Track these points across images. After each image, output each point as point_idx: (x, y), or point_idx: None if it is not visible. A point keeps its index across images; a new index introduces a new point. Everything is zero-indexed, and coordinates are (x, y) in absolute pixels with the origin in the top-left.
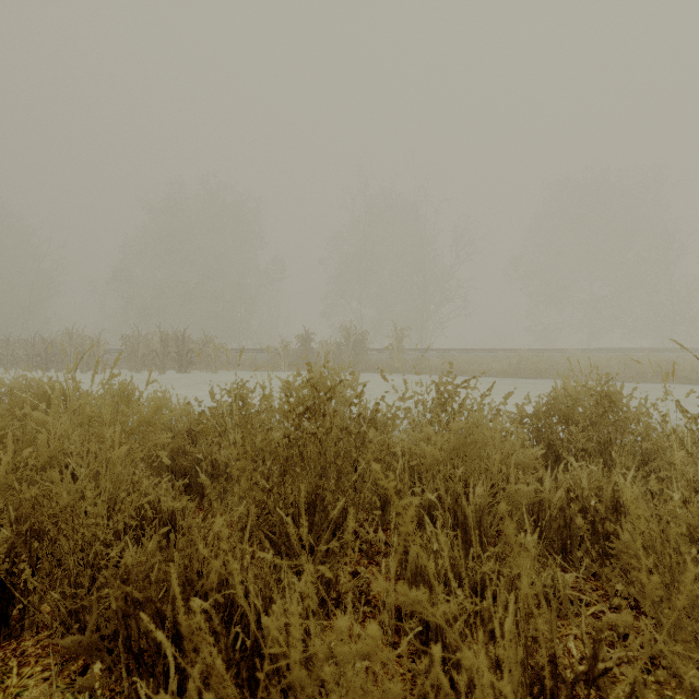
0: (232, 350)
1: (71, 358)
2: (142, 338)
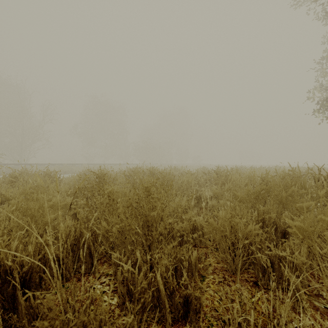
0: None
1: None
2: None
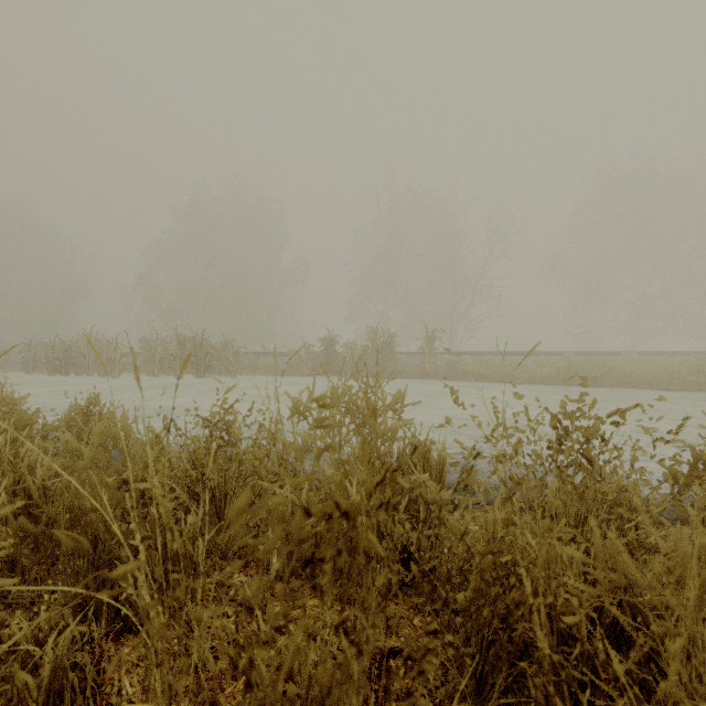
0: (253, 353)
1: (90, 362)
2: (160, 341)
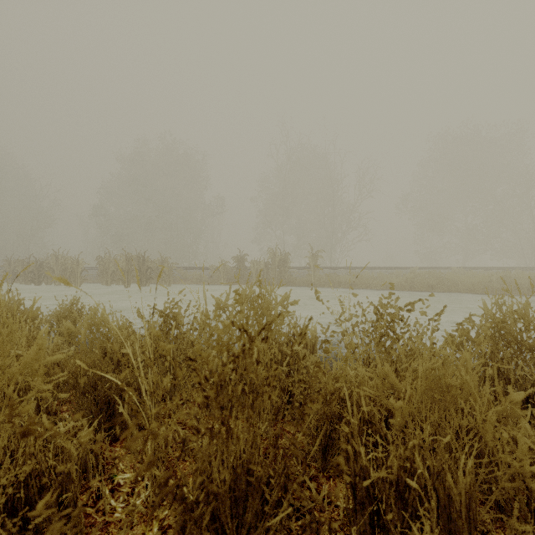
0: (182, 268)
1: (57, 274)
2: (112, 258)
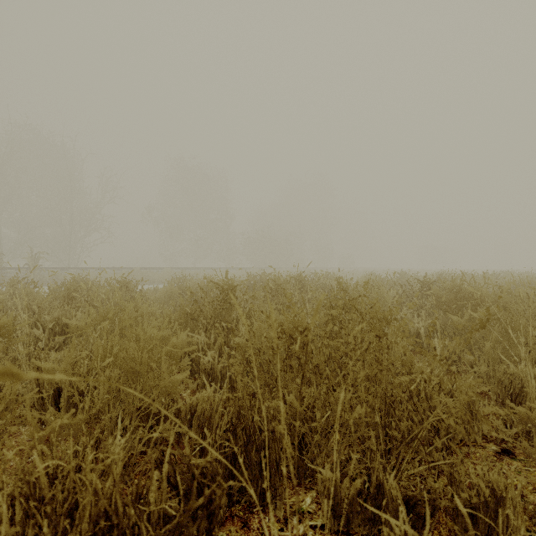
0: None
1: None
2: None
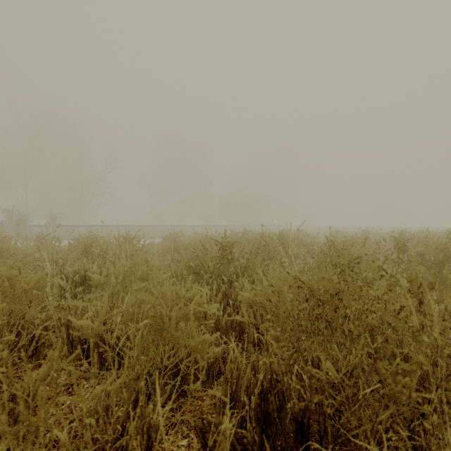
0: None
1: None
2: None
